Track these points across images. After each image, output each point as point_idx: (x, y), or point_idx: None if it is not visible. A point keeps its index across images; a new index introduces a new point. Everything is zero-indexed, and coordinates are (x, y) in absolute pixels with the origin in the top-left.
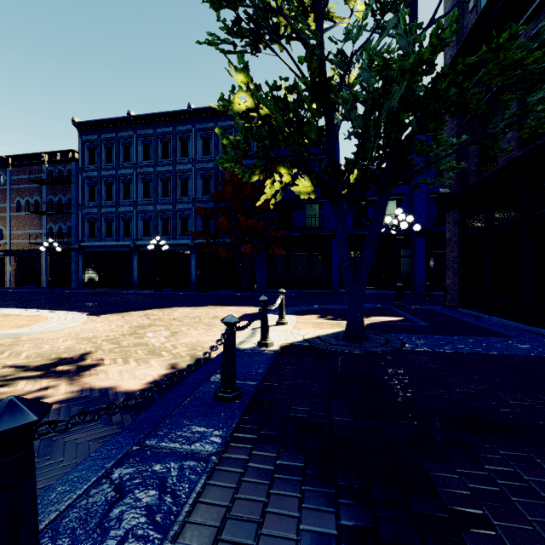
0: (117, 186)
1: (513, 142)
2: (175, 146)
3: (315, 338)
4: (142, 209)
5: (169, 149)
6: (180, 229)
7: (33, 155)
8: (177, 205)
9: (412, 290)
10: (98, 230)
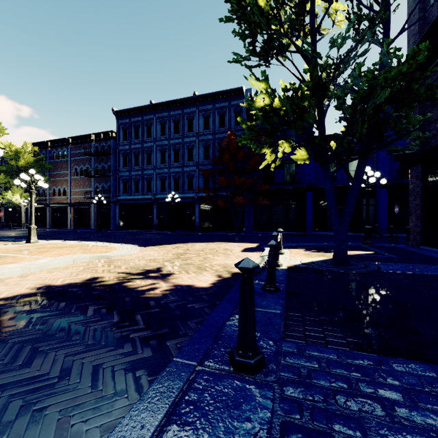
0: (142, 155)
1: None
2: (184, 124)
3: (310, 263)
4: (160, 172)
5: (179, 126)
6: (187, 186)
7: (85, 136)
8: (185, 168)
9: (377, 232)
10: (129, 187)
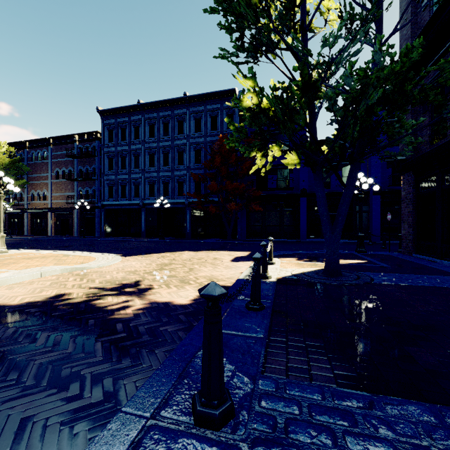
0: (130, 158)
1: None
2: (174, 125)
3: (301, 274)
4: (148, 176)
5: (168, 128)
6: (178, 191)
7: (68, 136)
8: (175, 172)
9: (370, 239)
10: (115, 192)
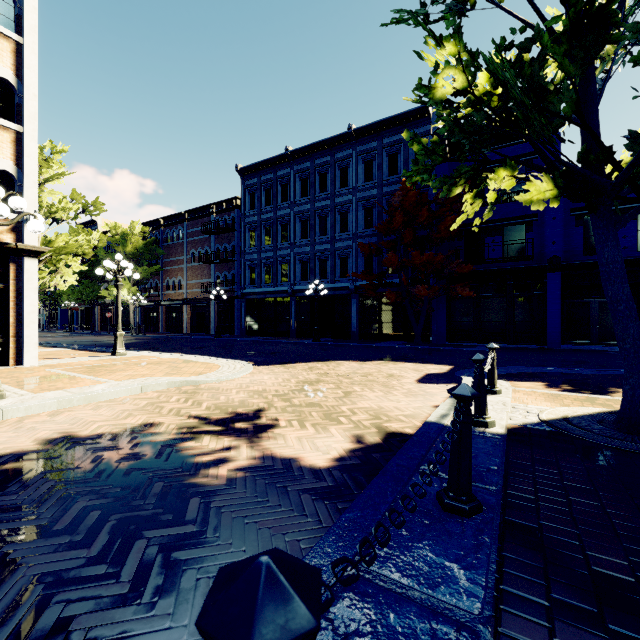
0: (276, 228)
1: None
2: (334, 176)
3: (561, 421)
4: (299, 251)
5: (327, 181)
6: (339, 270)
7: (204, 207)
8: (336, 243)
9: None
10: (258, 276)
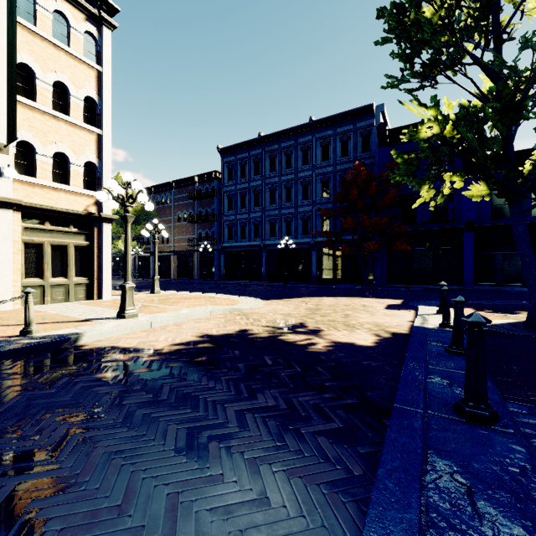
0: (250, 196)
1: None
2: (297, 156)
3: (492, 325)
4: (269, 214)
5: (291, 160)
6: (302, 229)
7: (188, 178)
8: (299, 208)
9: None
10: (235, 233)
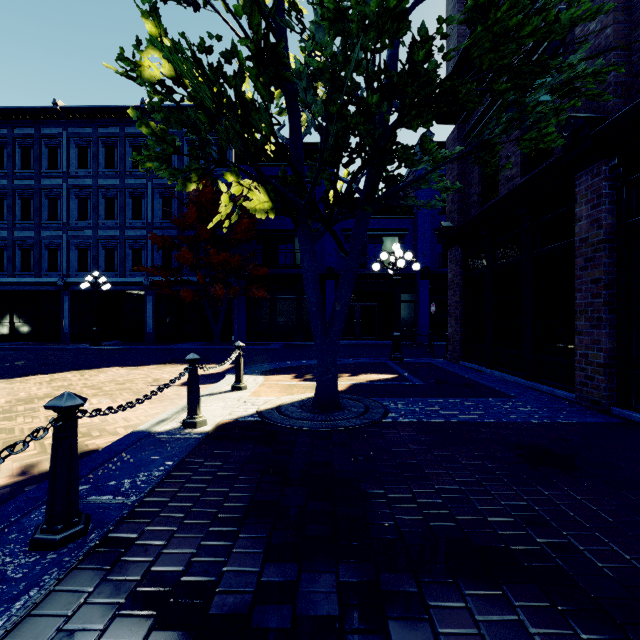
0: (39, 201)
1: (516, 168)
2: (124, 152)
3: (273, 409)
4: (76, 235)
5: (115, 156)
6: (132, 263)
7: None
8: (127, 231)
9: (415, 341)
10: (8, 261)
